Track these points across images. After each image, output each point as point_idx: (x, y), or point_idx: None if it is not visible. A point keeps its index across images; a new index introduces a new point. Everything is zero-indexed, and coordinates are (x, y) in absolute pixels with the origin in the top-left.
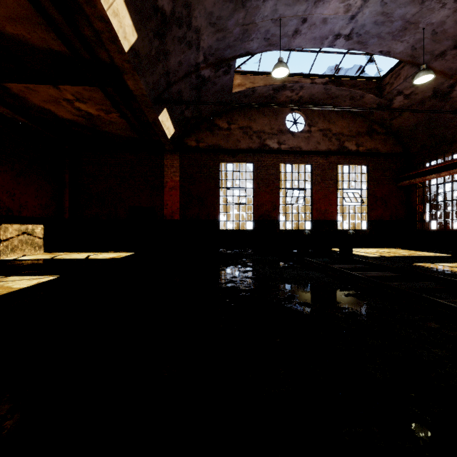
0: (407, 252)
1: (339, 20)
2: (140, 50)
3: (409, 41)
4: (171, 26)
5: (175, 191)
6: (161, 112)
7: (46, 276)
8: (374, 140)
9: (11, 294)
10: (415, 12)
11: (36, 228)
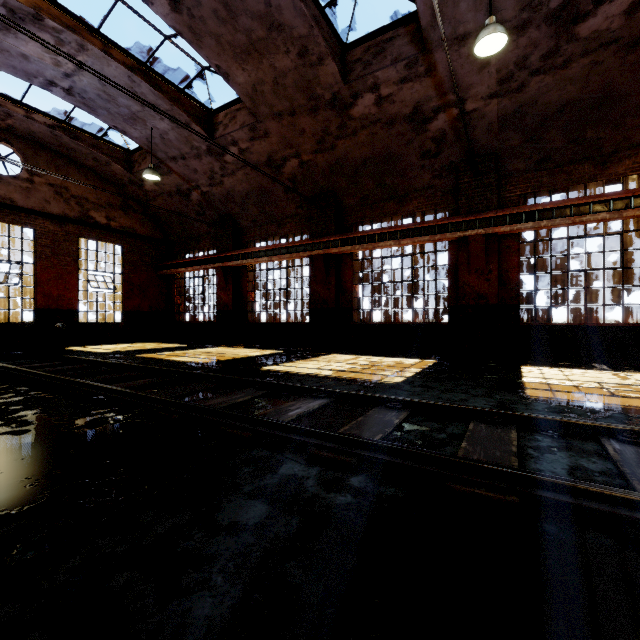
0: (156, 345)
1: (49, 68)
2: None
3: (142, 132)
4: None
5: None
6: None
7: None
8: (131, 217)
9: None
10: (139, 110)
11: None
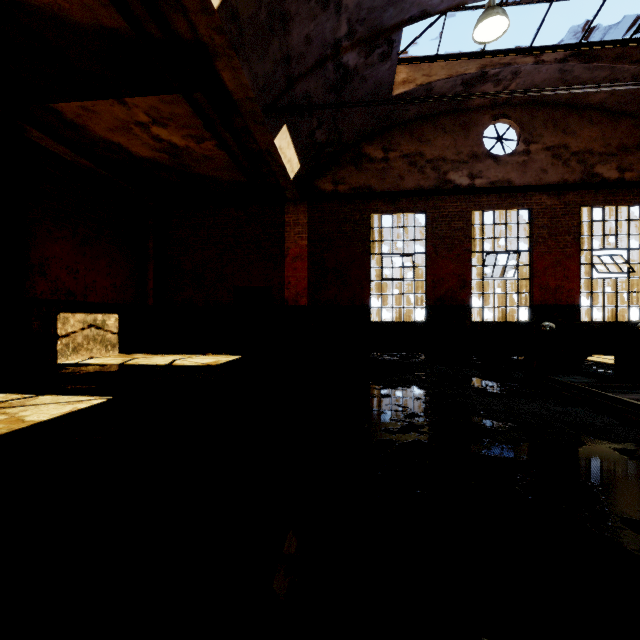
0: None
1: None
2: (239, 7)
3: None
4: None
5: (301, 261)
6: (278, 131)
7: (91, 398)
8: None
9: (8, 437)
10: None
11: (108, 318)
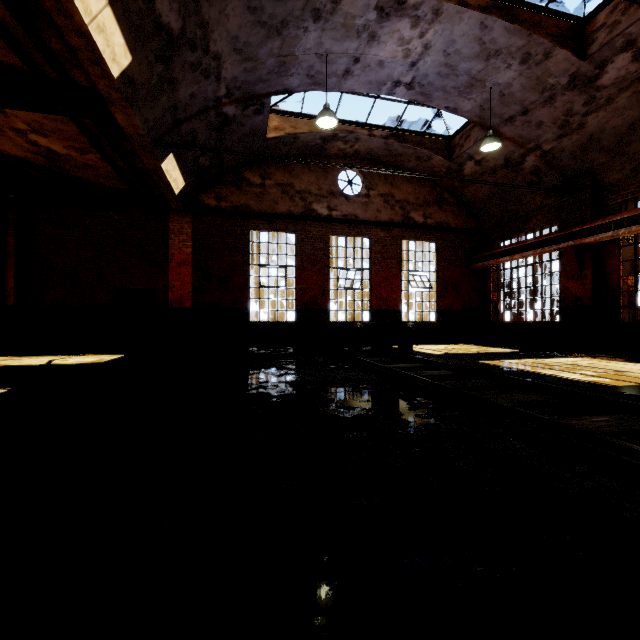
0: (478, 348)
1: (398, 65)
2: (135, 76)
3: (477, 99)
4: (180, 49)
5: (185, 267)
6: (165, 158)
7: None
8: (444, 211)
9: None
10: (480, 69)
11: None
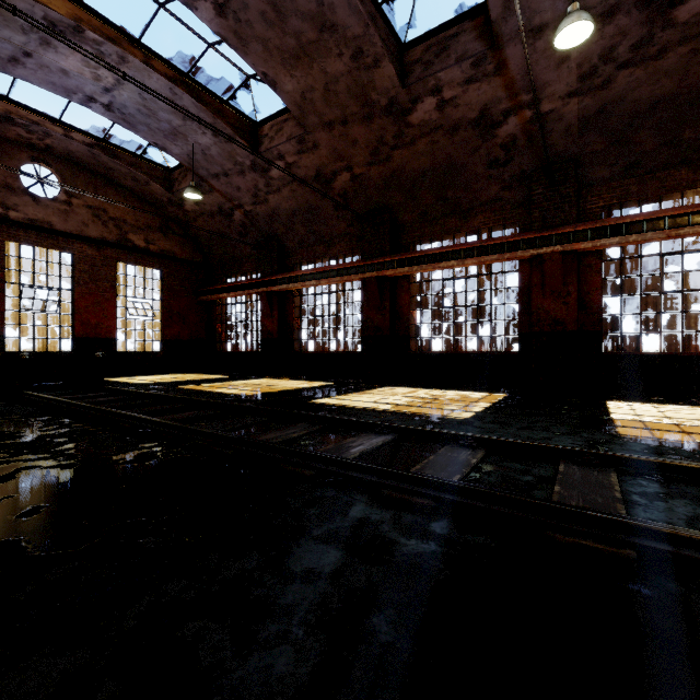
0: (196, 376)
1: (89, 83)
2: None
3: (183, 148)
4: None
5: None
6: None
7: None
8: (170, 240)
9: None
10: (180, 124)
11: None
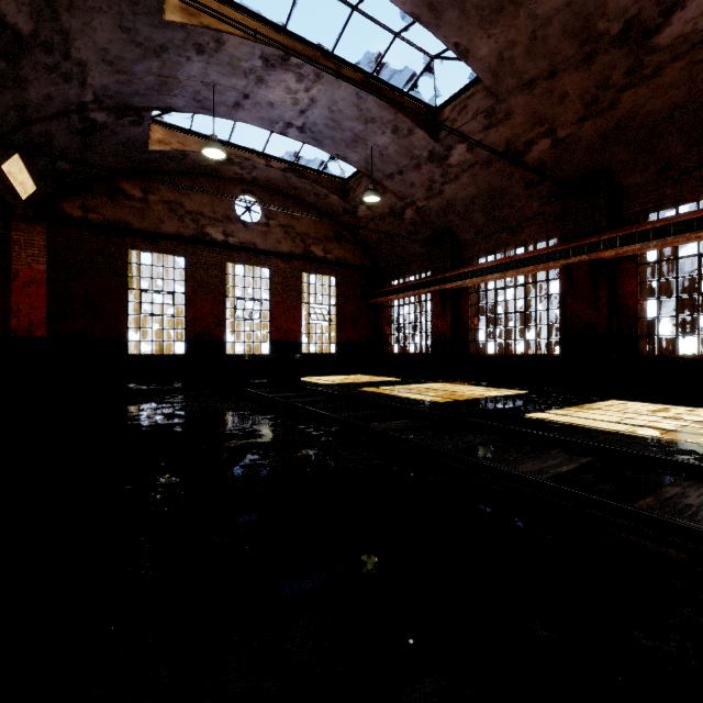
0: (369, 378)
1: (288, 109)
2: None
3: (362, 154)
4: (31, 49)
5: (37, 287)
6: (7, 159)
7: None
8: (343, 248)
9: None
10: (362, 129)
11: None
